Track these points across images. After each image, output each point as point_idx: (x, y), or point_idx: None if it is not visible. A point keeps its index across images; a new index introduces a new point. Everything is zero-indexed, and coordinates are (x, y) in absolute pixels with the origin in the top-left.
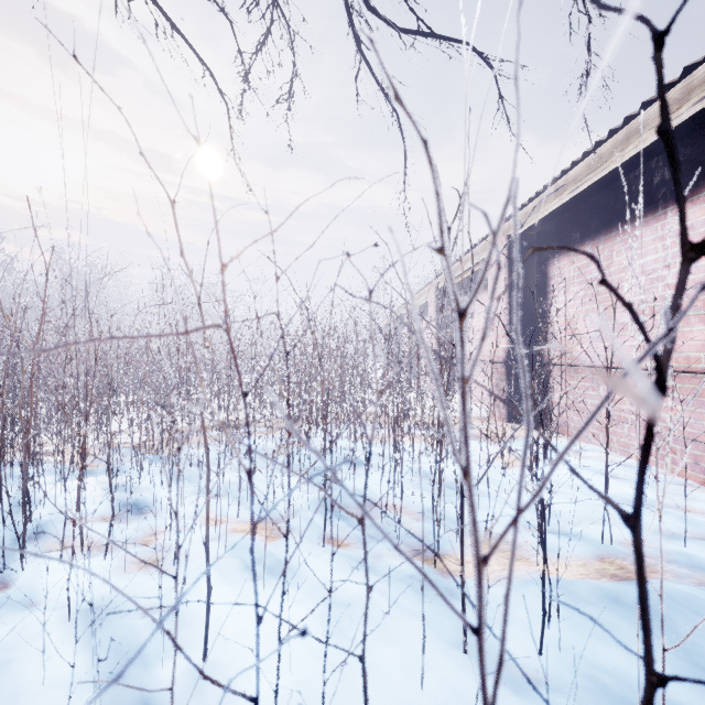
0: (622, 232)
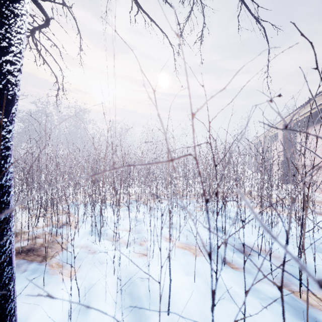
0: None
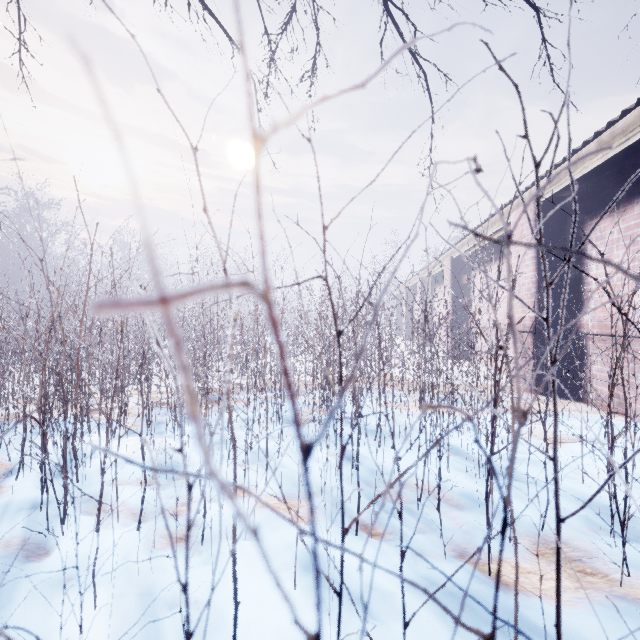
0: None
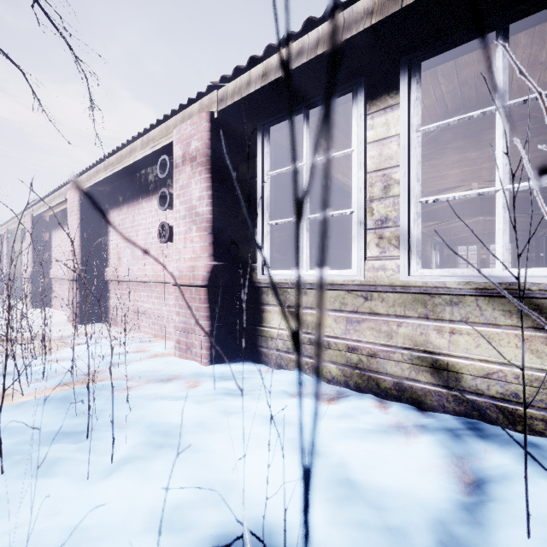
0: (139, 203)
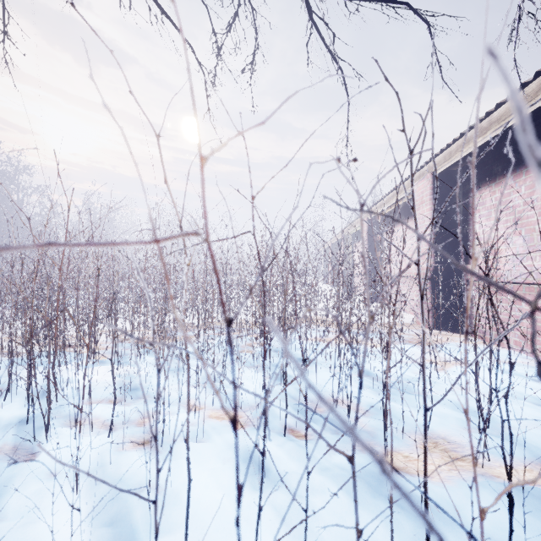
0: None
